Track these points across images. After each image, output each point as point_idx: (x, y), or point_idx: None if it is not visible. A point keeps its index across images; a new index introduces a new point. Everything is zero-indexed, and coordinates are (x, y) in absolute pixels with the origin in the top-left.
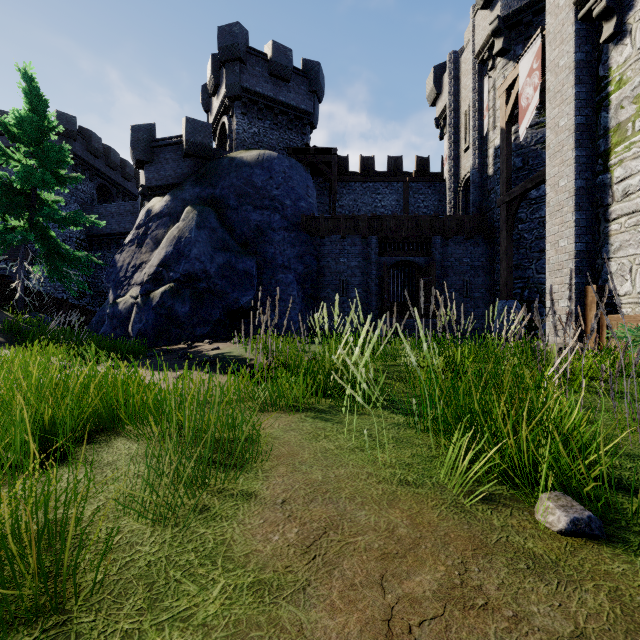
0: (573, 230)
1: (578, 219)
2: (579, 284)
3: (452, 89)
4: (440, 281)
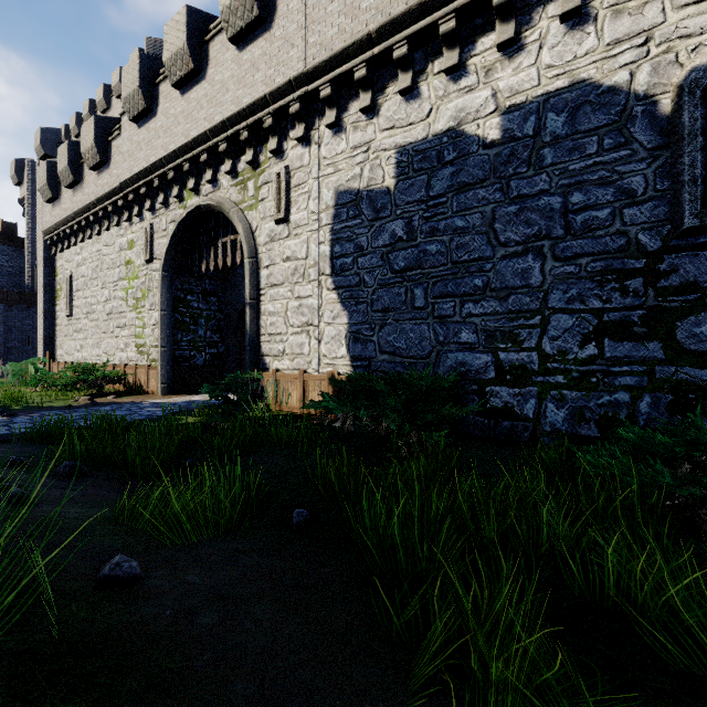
0: (43, 327)
1: (45, 323)
2: (46, 350)
3: (30, 188)
4: (4, 336)
